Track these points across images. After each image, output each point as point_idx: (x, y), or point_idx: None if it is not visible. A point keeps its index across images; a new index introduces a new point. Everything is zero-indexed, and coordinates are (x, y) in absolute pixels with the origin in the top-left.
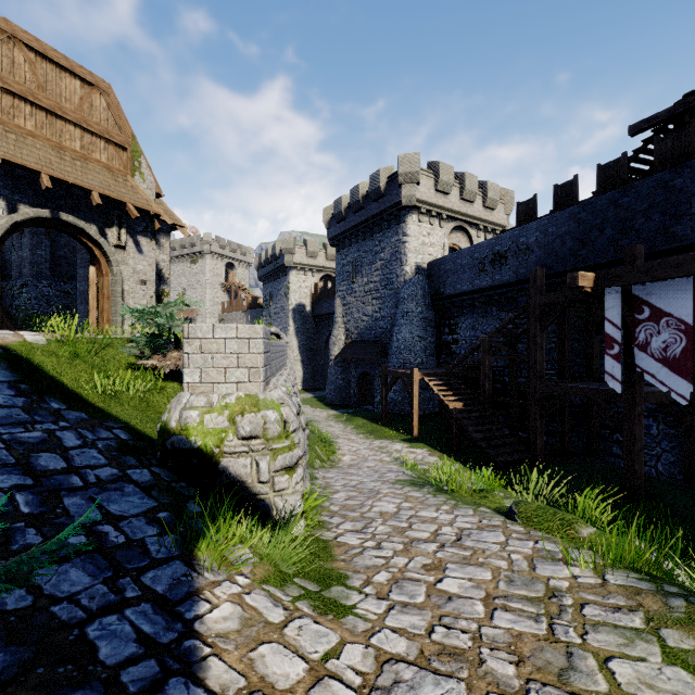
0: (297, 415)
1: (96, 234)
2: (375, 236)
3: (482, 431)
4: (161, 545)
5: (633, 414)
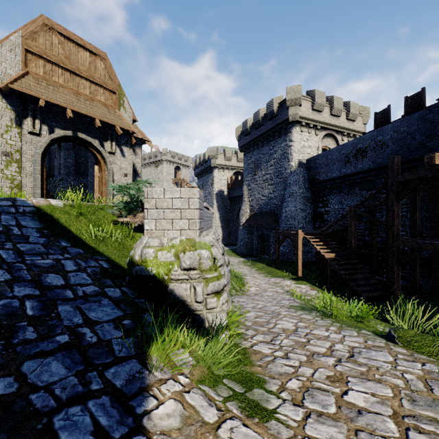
0: (222, 255)
1: (98, 145)
2: (270, 143)
3: (349, 274)
4: (122, 346)
5: None
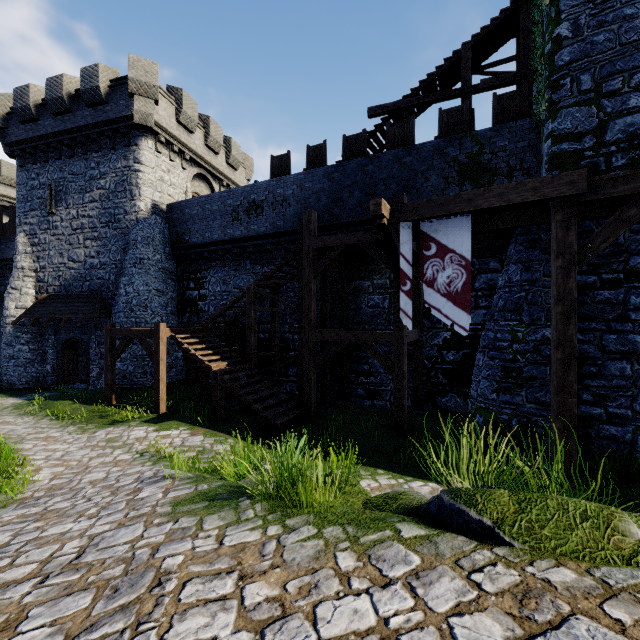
0: None
1: None
2: (90, 155)
3: (247, 393)
4: None
5: (402, 353)
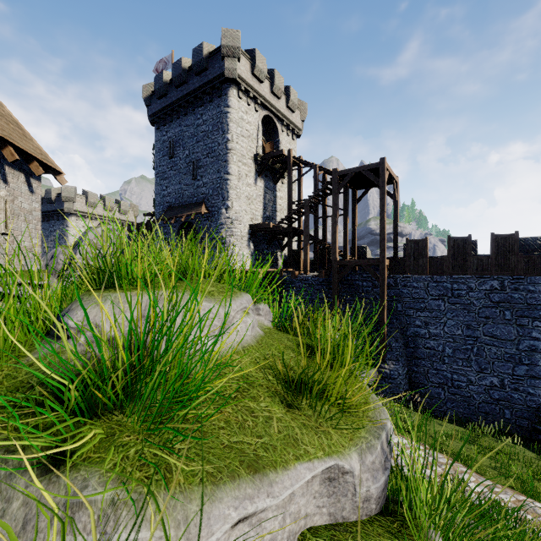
0: None
1: None
2: (50, 221)
3: None
4: None
5: None
